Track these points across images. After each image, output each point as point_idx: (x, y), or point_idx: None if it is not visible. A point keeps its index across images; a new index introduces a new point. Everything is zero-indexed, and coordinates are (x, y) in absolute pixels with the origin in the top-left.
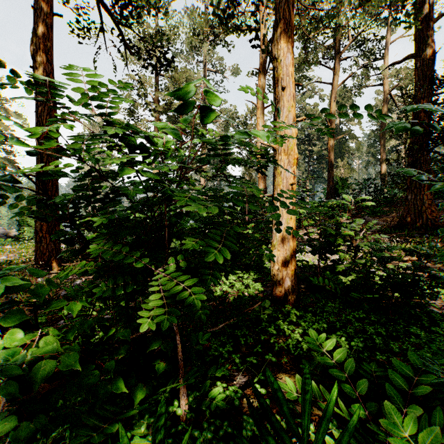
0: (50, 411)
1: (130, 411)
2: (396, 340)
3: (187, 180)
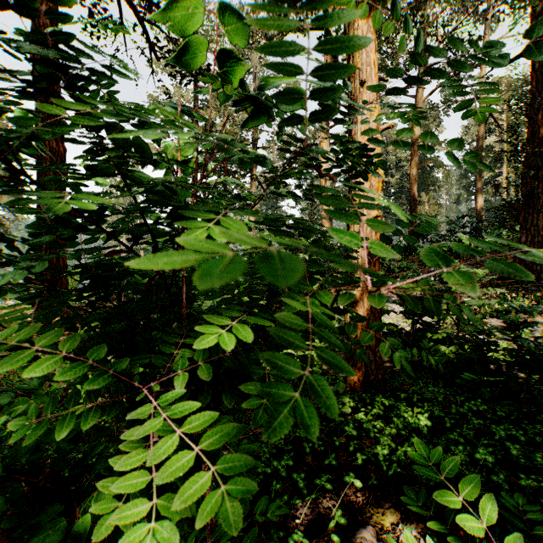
0: None
1: None
2: (539, 449)
3: None
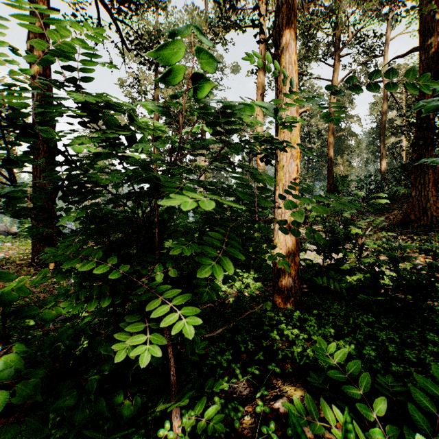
0: None
1: None
2: (410, 348)
3: (178, 167)
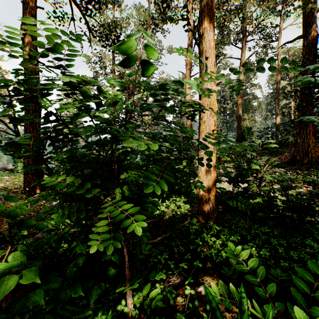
0: (12, 318)
1: (85, 311)
2: (294, 250)
3: (131, 123)
